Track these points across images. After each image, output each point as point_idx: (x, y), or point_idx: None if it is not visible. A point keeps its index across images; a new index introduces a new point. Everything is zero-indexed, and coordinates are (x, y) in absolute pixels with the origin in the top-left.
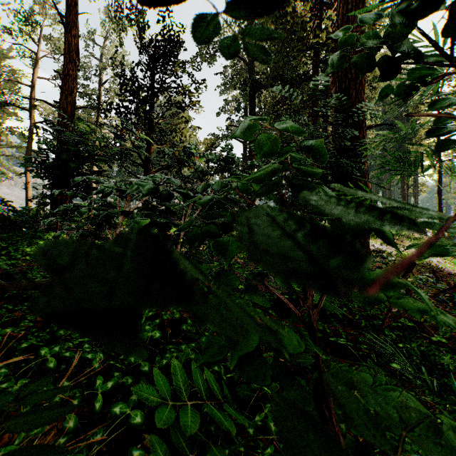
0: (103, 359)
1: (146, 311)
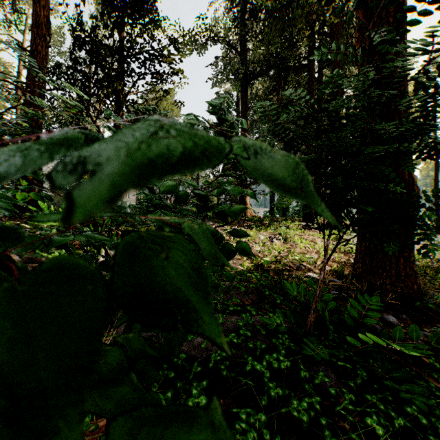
0: None
1: None
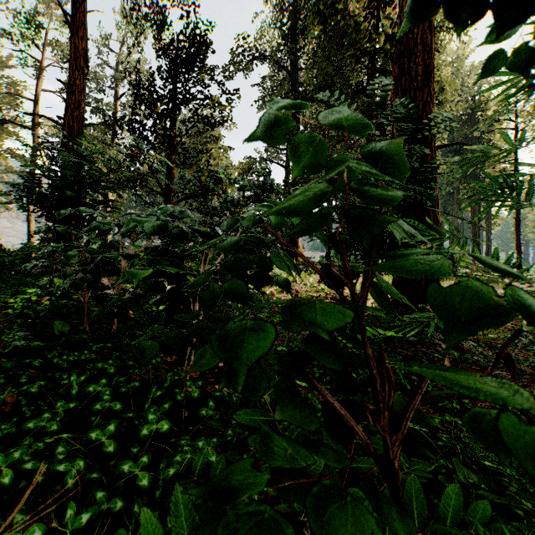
0: (84, 469)
1: (153, 389)
